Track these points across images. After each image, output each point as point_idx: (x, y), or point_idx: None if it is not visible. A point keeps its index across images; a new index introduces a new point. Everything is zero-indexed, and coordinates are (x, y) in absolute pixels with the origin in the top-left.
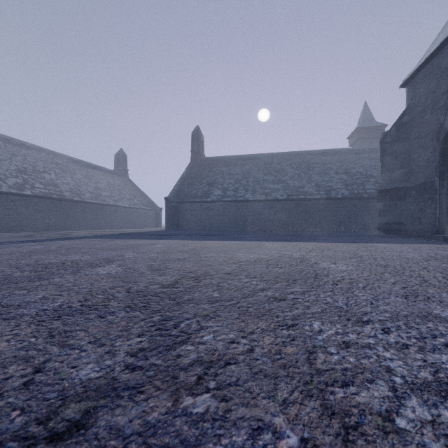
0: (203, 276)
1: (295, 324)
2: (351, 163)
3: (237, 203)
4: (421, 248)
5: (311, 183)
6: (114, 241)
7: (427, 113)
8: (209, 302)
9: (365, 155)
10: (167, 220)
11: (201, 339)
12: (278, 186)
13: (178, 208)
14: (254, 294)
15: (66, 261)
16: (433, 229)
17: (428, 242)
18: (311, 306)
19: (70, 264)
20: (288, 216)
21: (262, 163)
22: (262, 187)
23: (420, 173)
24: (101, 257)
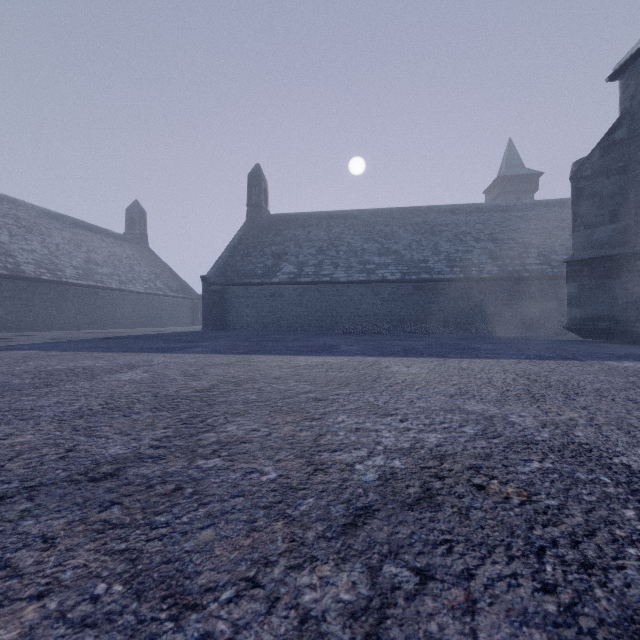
0: None
1: None
2: (497, 225)
3: (321, 286)
4: None
5: (439, 255)
6: (49, 359)
7: None
8: None
9: (518, 213)
10: (205, 313)
11: None
12: (387, 259)
13: (224, 294)
14: None
15: None
16: None
17: None
18: None
19: None
20: (403, 308)
21: (361, 224)
22: (362, 261)
23: None
24: None
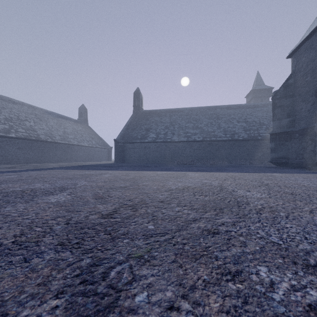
0: (139, 205)
1: (239, 271)
2: (248, 114)
3: (167, 143)
4: (309, 177)
5: (220, 129)
6: (73, 172)
7: (308, 76)
8: (144, 236)
9: (259, 108)
10: (116, 155)
11: (133, 301)
12: (196, 131)
13: (124, 147)
14: (187, 225)
15: (27, 189)
16: (313, 162)
17: (310, 172)
18: (247, 241)
19: (29, 192)
20: (203, 153)
21: (185, 114)
22: (185, 132)
23: (302, 120)
24: (57, 186)
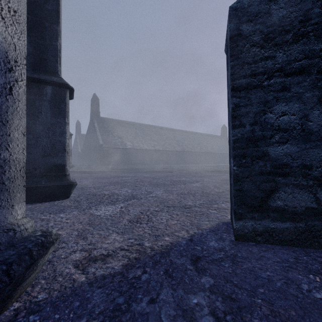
0: None
1: None
2: None
3: None
4: None
5: None
6: None
7: None
8: None
9: None
10: None
11: None
12: None
13: None
14: None
15: None
16: None
17: None
18: None
19: None
20: None
21: None
22: None
23: None
24: None
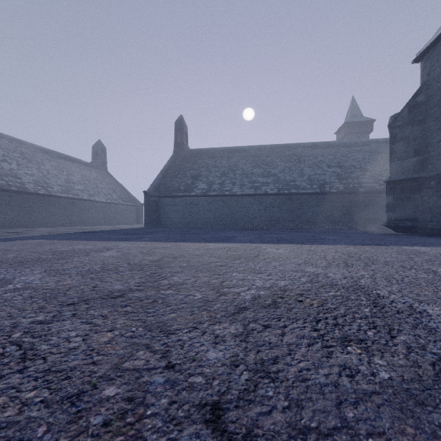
0: None
1: None
2: (343, 156)
3: (224, 197)
4: None
5: (303, 177)
6: (55, 245)
7: None
8: None
9: (358, 148)
10: (146, 216)
11: None
12: (268, 180)
13: (159, 203)
14: None
15: None
16: None
17: None
18: None
19: None
20: (278, 212)
21: (250, 155)
22: (251, 181)
23: None
24: None
